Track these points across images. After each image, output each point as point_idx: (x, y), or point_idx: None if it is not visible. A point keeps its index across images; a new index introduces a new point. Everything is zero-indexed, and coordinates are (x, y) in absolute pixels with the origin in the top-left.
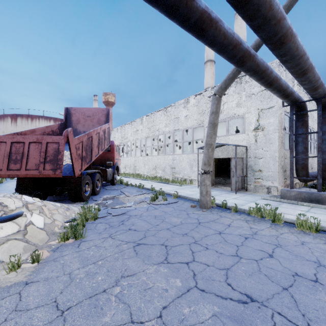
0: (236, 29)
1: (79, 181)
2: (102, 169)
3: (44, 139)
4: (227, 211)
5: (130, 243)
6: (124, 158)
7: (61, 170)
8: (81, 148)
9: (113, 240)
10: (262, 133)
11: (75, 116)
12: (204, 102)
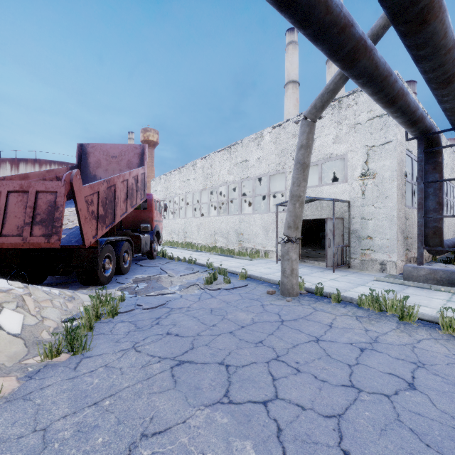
0: None
1: (94, 253)
2: (134, 236)
3: (32, 187)
4: (324, 301)
5: (166, 360)
6: (170, 220)
7: (60, 236)
8: (97, 202)
9: (137, 355)
10: (372, 182)
11: (94, 157)
12: (285, 137)
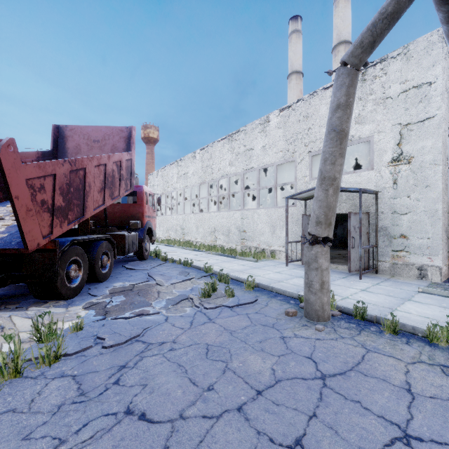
0: (336, 22)
1: (51, 258)
2: (117, 234)
3: None
4: (371, 330)
5: None
6: (167, 217)
7: None
8: (52, 189)
9: None
10: (407, 168)
11: (73, 141)
12: (295, 120)
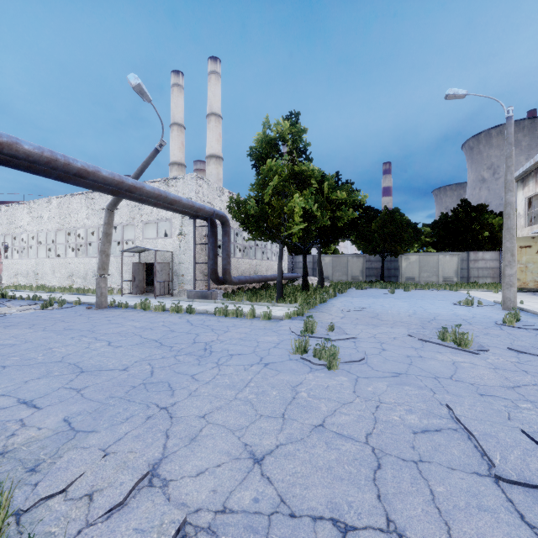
0: (209, 95)
1: None
2: None
3: None
4: (119, 309)
5: (2, 326)
6: (14, 260)
7: None
8: None
9: None
10: (184, 239)
11: None
12: None
